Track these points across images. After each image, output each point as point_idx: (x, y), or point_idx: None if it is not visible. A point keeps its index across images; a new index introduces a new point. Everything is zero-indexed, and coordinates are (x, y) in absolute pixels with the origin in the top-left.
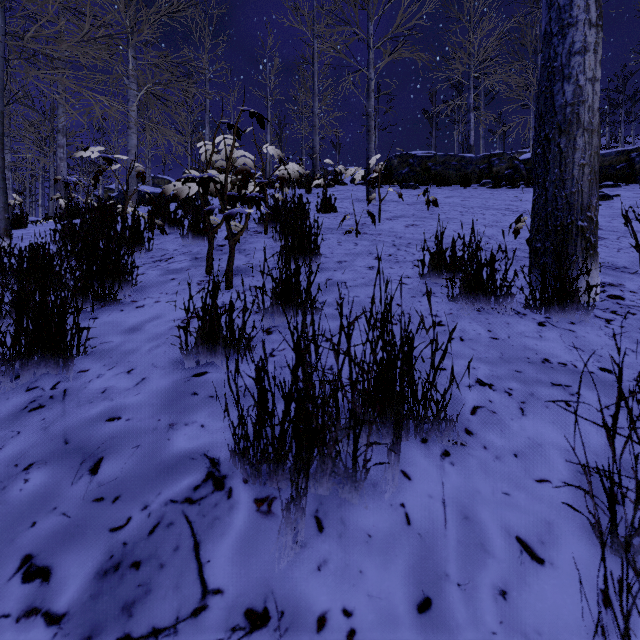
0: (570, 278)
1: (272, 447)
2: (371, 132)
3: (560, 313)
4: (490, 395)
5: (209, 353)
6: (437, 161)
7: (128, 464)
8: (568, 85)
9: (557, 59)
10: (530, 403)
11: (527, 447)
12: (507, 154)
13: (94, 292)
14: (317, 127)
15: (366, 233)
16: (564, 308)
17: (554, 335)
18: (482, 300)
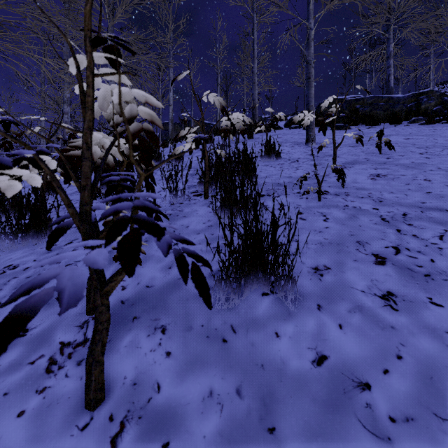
0: None
1: None
2: (311, 79)
3: None
4: None
5: None
6: (365, 103)
7: None
8: None
9: None
10: None
11: None
12: (436, 91)
13: None
14: (256, 83)
15: (328, 192)
16: None
17: None
18: None
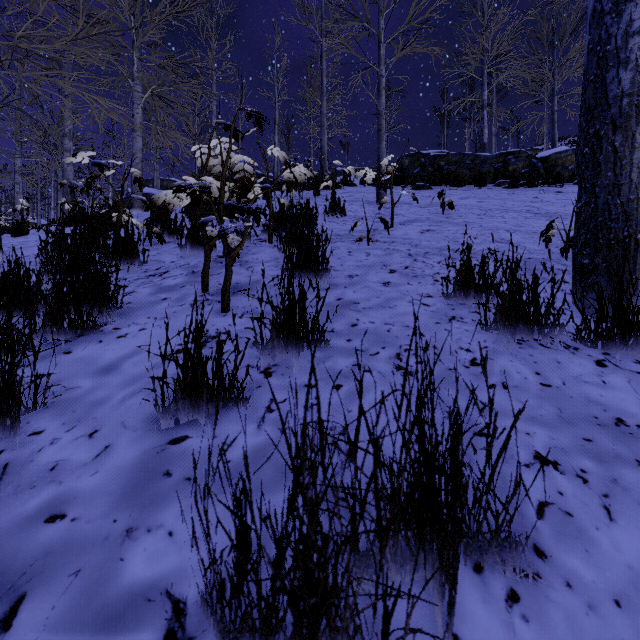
0: (635, 306)
1: (258, 610)
2: (382, 131)
3: (622, 348)
4: (558, 482)
5: (192, 408)
6: (450, 160)
7: (57, 609)
8: (625, 72)
9: (610, 41)
10: (616, 497)
11: (631, 586)
12: (524, 152)
13: (69, 320)
14: (325, 127)
15: (378, 240)
16: (627, 342)
17: (621, 380)
18: (522, 330)
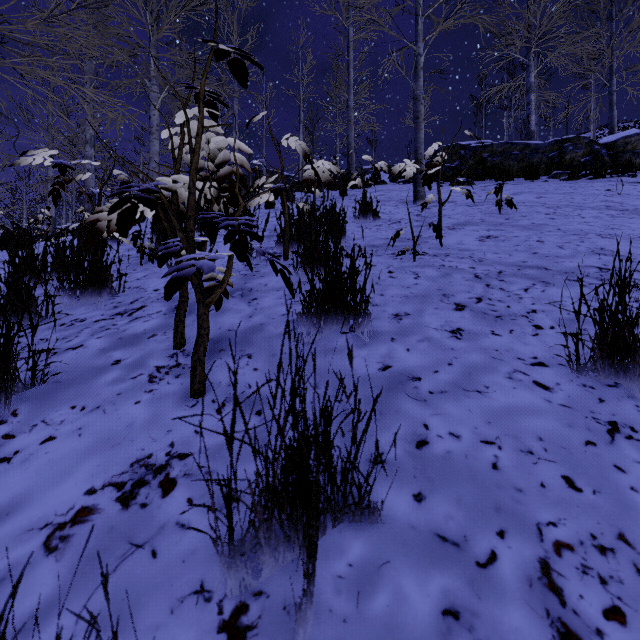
0: None
1: None
2: (420, 119)
3: None
4: None
5: None
6: (494, 151)
7: None
8: None
9: None
10: None
11: None
12: (584, 138)
13: None
14: (352, 122)
15: (426, 253)
16: None
17: None
18: None
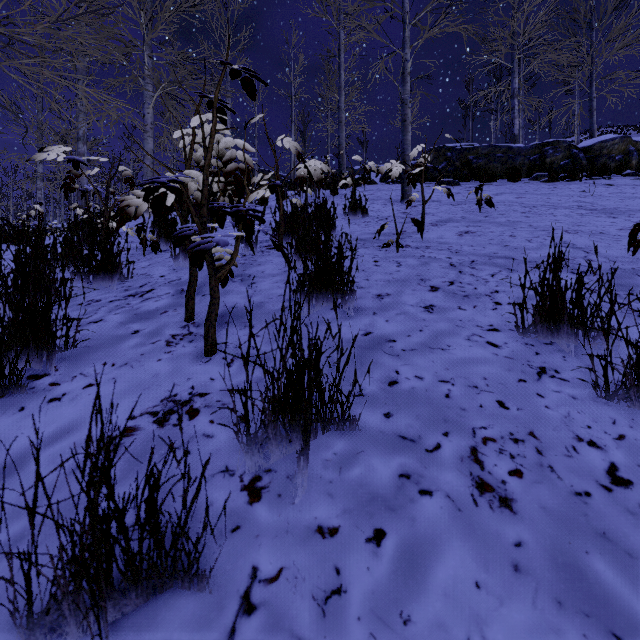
0: None
1: None
2: (407, 122)
3: None
4: None
5: (94, 607)
6: (479, 153)
7: None
8: None
9: None
10: None
11: None
12: (563, 142)
13: None
14: (343, 123)
15: (409, 246)
16: None
17: None
18: None
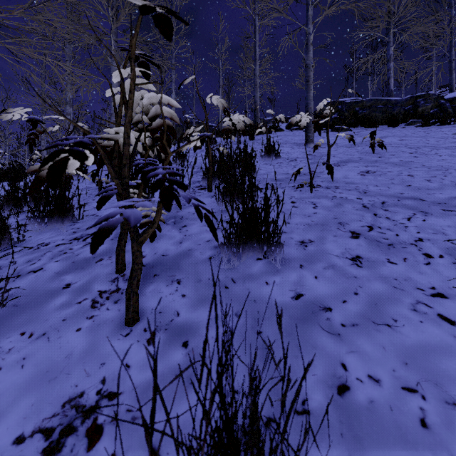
0: None
1: None
2: (310, 82)
3: None
4: None
5: None
6: (364, 105)
7: None
8: None
9: None
10: None
11: None
12: (433, 94)
13: None
14: (258, 86)
15: (320, 186)
16: None
17: None
18: None
